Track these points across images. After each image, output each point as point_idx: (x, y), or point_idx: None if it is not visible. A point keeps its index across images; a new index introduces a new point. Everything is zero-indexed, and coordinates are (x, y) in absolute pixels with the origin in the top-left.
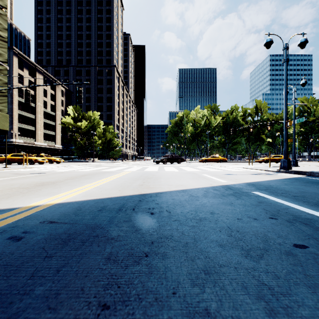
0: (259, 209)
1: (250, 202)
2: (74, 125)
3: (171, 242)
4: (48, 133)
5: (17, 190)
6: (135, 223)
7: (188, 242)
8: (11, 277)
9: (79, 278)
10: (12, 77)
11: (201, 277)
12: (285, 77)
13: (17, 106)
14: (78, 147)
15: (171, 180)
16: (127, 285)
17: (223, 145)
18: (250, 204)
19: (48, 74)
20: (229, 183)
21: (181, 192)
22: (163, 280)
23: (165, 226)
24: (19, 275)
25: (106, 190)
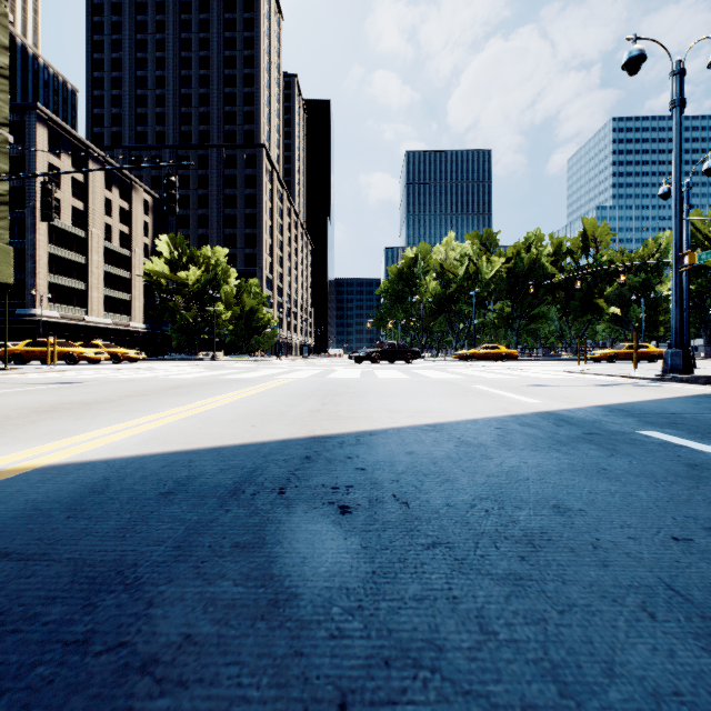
0: None
1: (662, 466)
2: (170, 278)
3: (444, 709)
4: (114, 296)
5: None
6: (278, 556)
7: (535, 710)
8: None
9: None
10: (34, 171)
11: None
12: (676, 145)
13: (46, 236)
14: (180, 328)
15: (395, 399)
16: None
17: (507, 322)
18: (666, 472)
19: (115, 165)
20: (553, 406)
21: (428, 430)
22: None
23: (398, 575)
24: None
25: (218, 424)
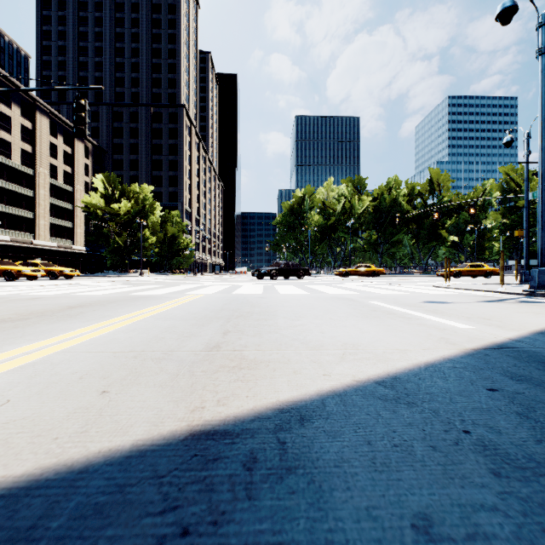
0: None
1: None
2: (104, 209)
3: None
4: (59, 224)
5: None
6: None
7: None
8: None
9: None
10: None
11: None
12: (542, 88)
13: None
14: (114, 250)
15: (307, 323)
16: None
17: (373, 247)
18: None
19: (59, 116)
20: (493, 333)
21: (392, 400)
22: None
23: None
24: None
25: (50, 386)
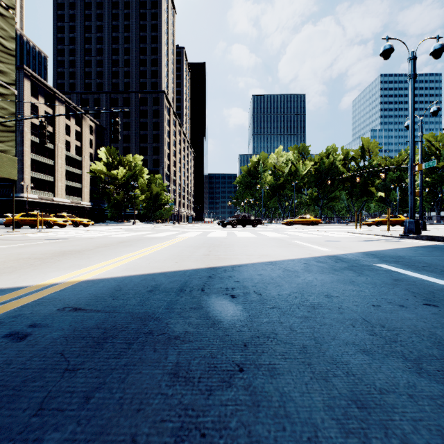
0: (401, 290)
1: (381, 280)
2: (107, 174)
3: (278, 345)
4: (71, 185)
5: (26, 262)
6: (210, 311)
7: (307, 346)
8: (1, 410)
9: (125, 414)
10: (22, 108)
11: (353, 416)
12: (411, 100)
13: (30, 148)
14: (113, 205)
15: (249, 248)
16: (218, 431)
17: (315, 201)
18: (382, 282)
19: (72, 104)
20: (336, 252)
21: (268, 264)
22: (285, 422)
23: (259, 316)
24: (16, 407)
25: (157, 261)
